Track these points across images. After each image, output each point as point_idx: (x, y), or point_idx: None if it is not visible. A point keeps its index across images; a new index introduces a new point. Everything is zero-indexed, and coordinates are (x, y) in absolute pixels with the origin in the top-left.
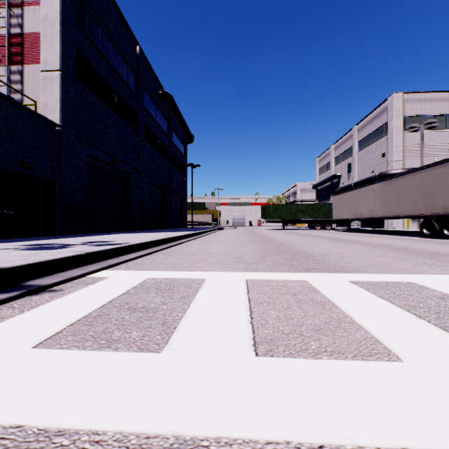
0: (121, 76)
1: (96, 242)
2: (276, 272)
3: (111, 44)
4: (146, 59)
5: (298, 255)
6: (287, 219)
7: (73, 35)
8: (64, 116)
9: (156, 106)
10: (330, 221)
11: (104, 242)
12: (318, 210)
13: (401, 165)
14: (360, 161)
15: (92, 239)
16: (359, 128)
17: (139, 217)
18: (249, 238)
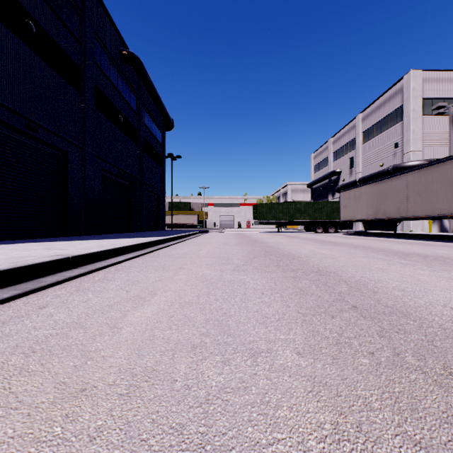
0: (48, 1)
1: None
2: None
3: None
4: None
5: None
6: (284, 220)
7: None
8: None
9: (118, 70)
10: (334, 222)
11: None
12: (319, 210)
13: (419, 156)
14: (365, 154)
15: None
16: (364, 116)
17: (86, 216)
18: (244, 250)
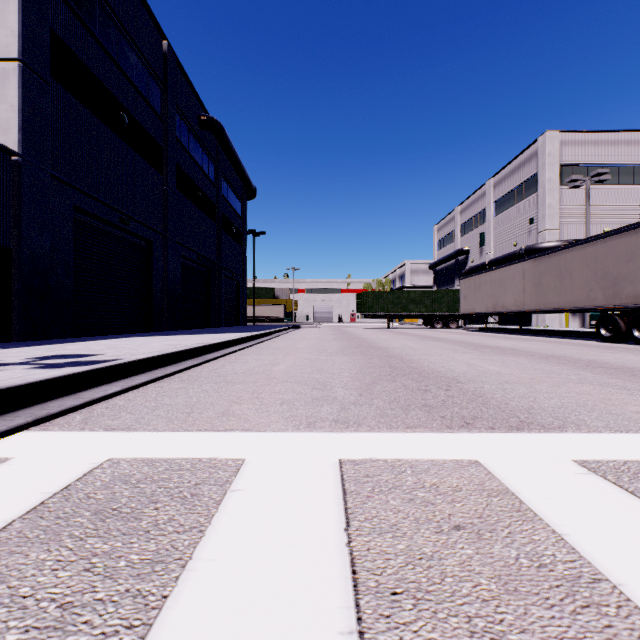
0: (136, 86)
1: (60, 357)
2: (402, 432)
3: (118, 32)
4: (179, 63)
5: (429, 379)
6: (395, 313)
7: (45, 4)
8: (26, 138)
9: (197, 139)
10: (456, 316)
11: (76, 357)
12: (438, 300)
13: (557, 235)
14: (497, 230)
15: (64, 350)
16: (496, 181)
17: (168, 309)
18: (339, 344)
